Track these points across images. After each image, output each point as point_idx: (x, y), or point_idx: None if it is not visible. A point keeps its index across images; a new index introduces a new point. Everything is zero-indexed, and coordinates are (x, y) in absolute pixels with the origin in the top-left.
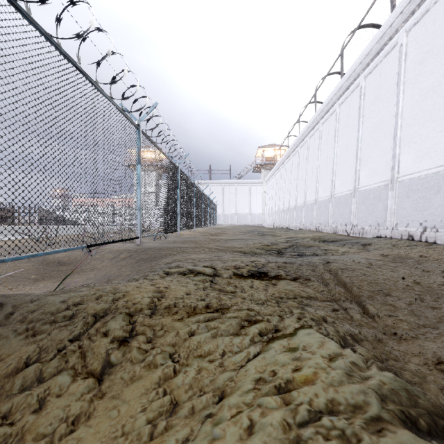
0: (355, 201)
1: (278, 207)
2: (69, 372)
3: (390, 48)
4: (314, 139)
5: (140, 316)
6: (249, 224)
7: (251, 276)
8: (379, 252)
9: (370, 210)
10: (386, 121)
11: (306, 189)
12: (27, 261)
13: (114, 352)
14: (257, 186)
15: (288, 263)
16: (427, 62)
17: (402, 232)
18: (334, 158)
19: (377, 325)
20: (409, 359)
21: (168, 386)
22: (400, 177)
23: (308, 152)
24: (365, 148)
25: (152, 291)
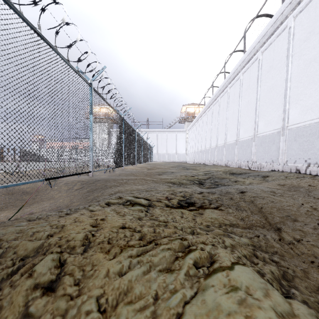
0: (255, 144)
1: (197, 148)
2: None
3: (281, 30)
4: (224, 98)
5: (71, 256)
6: (176, 161)
7: (181, 206)
8: (276, 182)
9: (266, 151)
10: (278, 84)
11: (218, 135)
12: None
13: (34, 305)
14: (181, 133)
15: (210, 193)
16: (310, 40)
17: (291, 167)
18: (238, 112)
19: (294, 251)
20: None
21: None
22: (289, 126)
23: (219, 108)
24: (262, 104)
25: (89, 225)
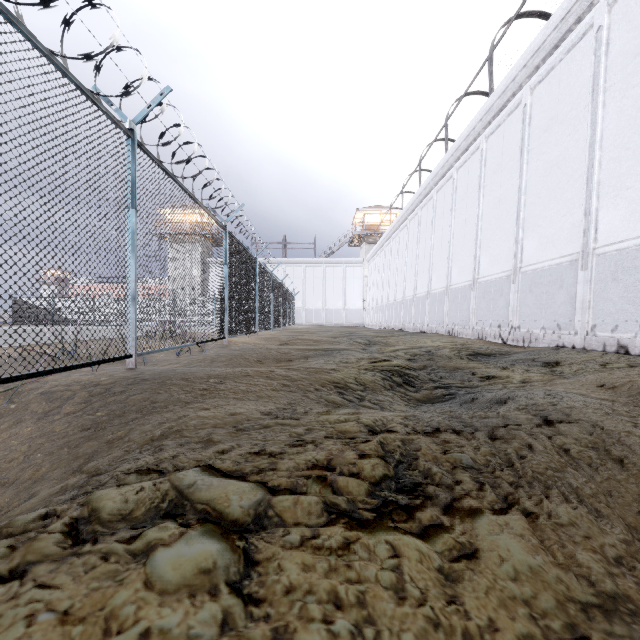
0: (516, 288)
1: (387, 298)
2: None
3: (578, 37)
4: (444, 193)
5: None
6: (343, 324)
7: (383, 516)
8: (590, 379)
9: (543, 303)
10: (570, 156)
11: (431, 270)
12: None
13: None
14: (354, 267)
15: (460, 433)
16: None
17: (606, 340)
18: (477, 221)
19: None
20: None
21: None
22: (600, 248)
23: (434, 214)
24: (533, 202)
25: None
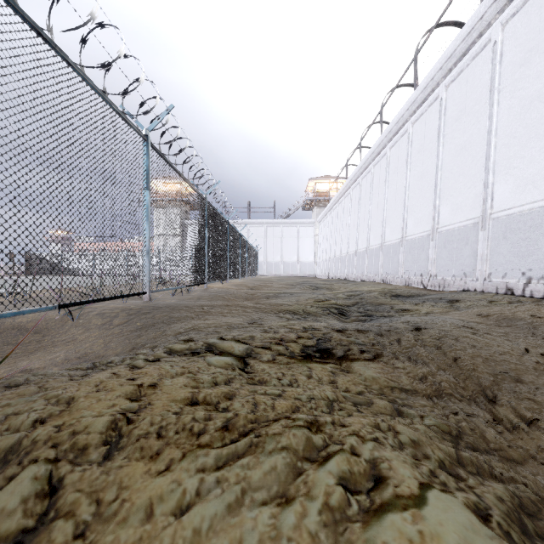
0: (434, 245)
1: (334, 253)
2: None
3: (480, 48)
4: (380, 167)
5: (75, 470)
6: (298, 274)
7: (307, 356)
8: (474, 311)
9: (453, 256)
10: (474, 141)
11: (369, 230)
12: None
13: None
14: (307, 227)
15: (360, 331)
16: (531, 63)
17: (498, 285)
18: (405, 191)
19: (525, 443)
20: None
21: None
22: (494, 214)
23: (372, 184)
24: (447, 176)
25: (124, 397)
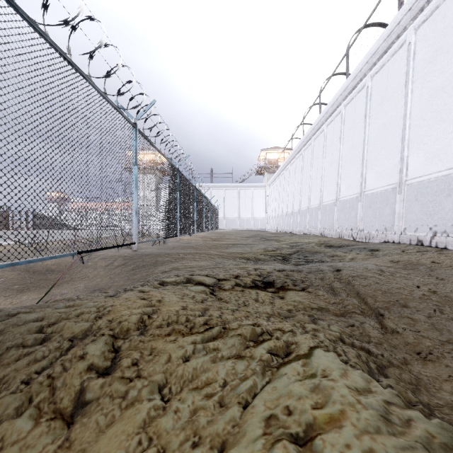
0: (361, 205)
1: (281, 211)
2: (31, 414)
3: (398, 47)
4: (319, 141)
5: (126, 338)
6: (252, 228)
7: (256, 286)
8: (388, 258)
9: (377, 214)
10: (393, 122)
11: (310, 192)
12: (12, 269)
13: (90, 386)
14: (259, 189)
15: (295, 271)
16: (437, 61)
17: (411, 237)
18: (339, 161)
19: (397, 342)
20: (440, 385)
21: (154, 434)
22: (409, 180)
23: (312, 154)
24: (372, 150)
25: (142, 306)
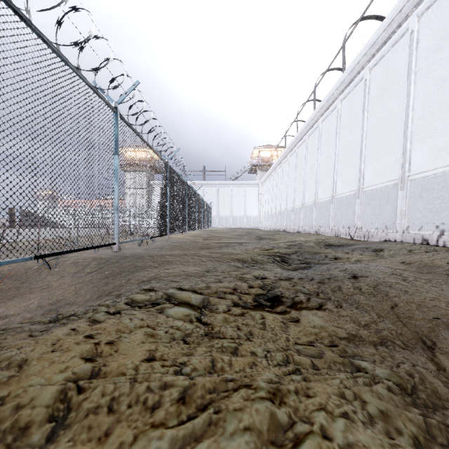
0: (359, 202)
1: (275, 209)
2: None
3: (399, 36)
4: (313, 137)
5: None
6: (244, 227)
7: (259, 306)
8: (397, 259)
9: (376, 212)
10: (394, 115)
11: (304, 190)
12: None
13: None
14: (252, 187)
15: (304, 279)
16: (443, 48)
17: (415, 236)
18: (335, 157)
19: None
20: None
21: None
22: (412, 176)
23: (306, 151)
24: (371, 145)
25: (79, 358)
